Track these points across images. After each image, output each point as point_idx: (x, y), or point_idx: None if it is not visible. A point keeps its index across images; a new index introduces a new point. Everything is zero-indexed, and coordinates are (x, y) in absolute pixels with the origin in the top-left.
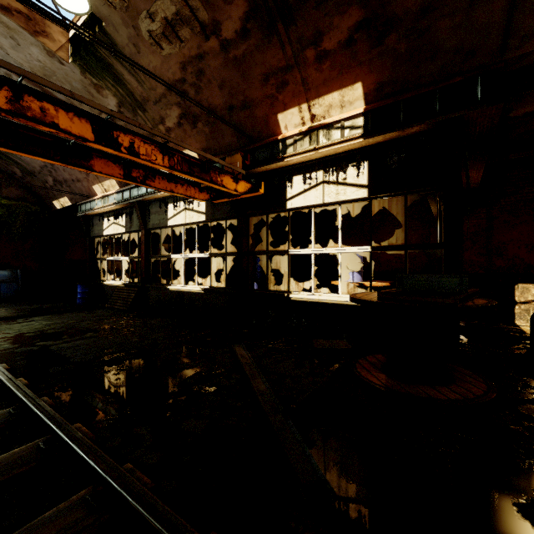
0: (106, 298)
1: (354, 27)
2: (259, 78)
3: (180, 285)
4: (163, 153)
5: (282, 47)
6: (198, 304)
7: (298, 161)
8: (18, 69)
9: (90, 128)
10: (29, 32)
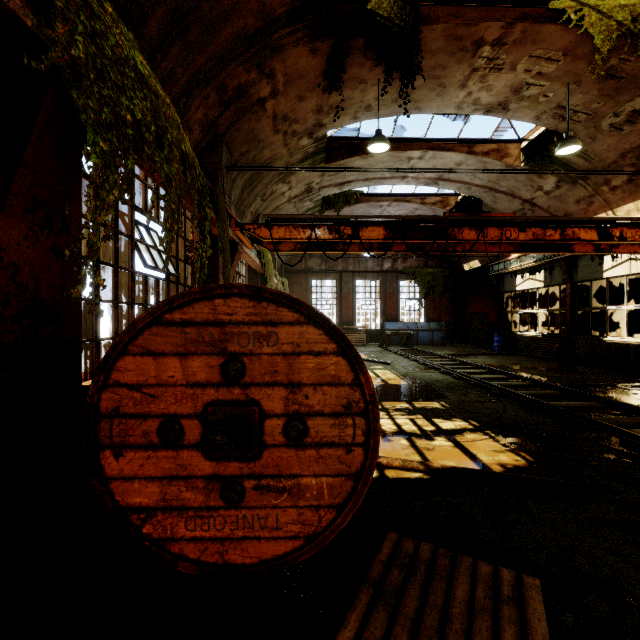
0: (519, 347)
1: None
2: None
3: (620, 338)
4: None
5: None
6: None
7: None
8: (566, 218)
9: (595, 233)
10: (498, 160)
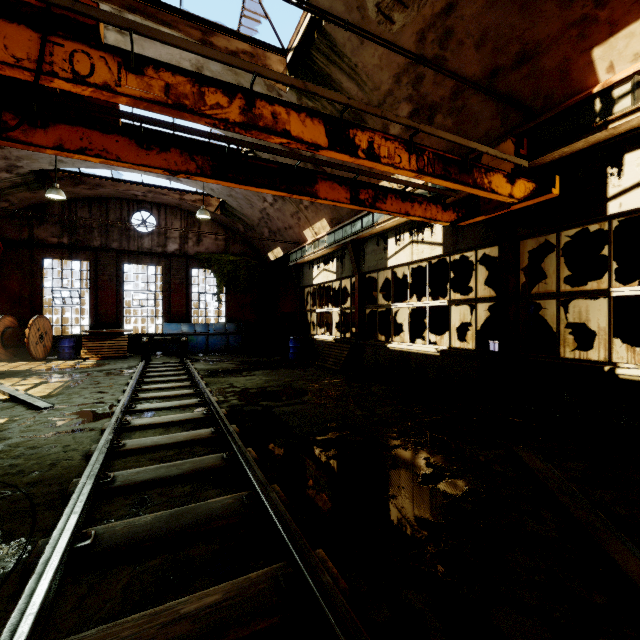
0: (316, 354)
1: None
2: None
3: (404, 344)
4: (408, 151)
5: None
6: (430, 371)
7: None
8: (251, 66)
9: (323, 131)
10: None
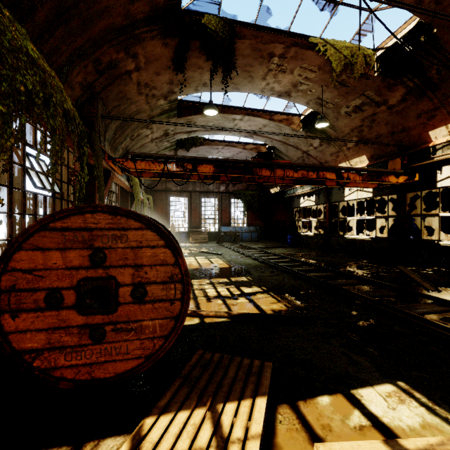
0: (302, 242)
1: None
2: (414, 116)
3: (353, 235)
4: (359, 175)
5: (430, 100)
6: (366, 247)
7: (445, 158)
8: (319, 165)
9: (335, 175)
10: (287, 125)
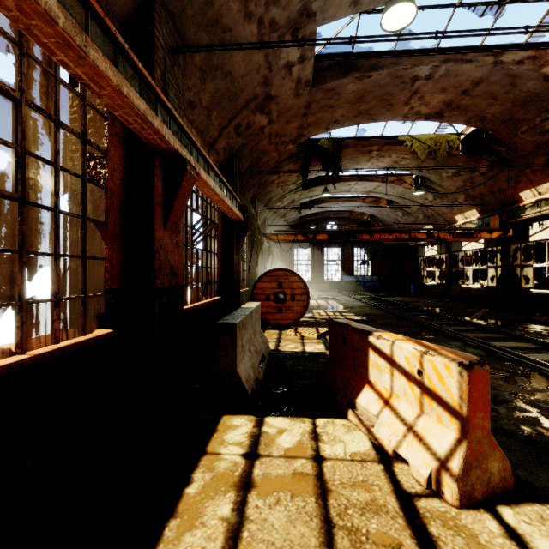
0: (426, 292)
1: (545, 161)
2: (504, 181)
3: (469, 285)
4: (449, 234)
5: (511, 170)
6: (479, 295)
7: (533, 216)
8: (410, 229)
9: (425, 235)
10: (399, 185)
